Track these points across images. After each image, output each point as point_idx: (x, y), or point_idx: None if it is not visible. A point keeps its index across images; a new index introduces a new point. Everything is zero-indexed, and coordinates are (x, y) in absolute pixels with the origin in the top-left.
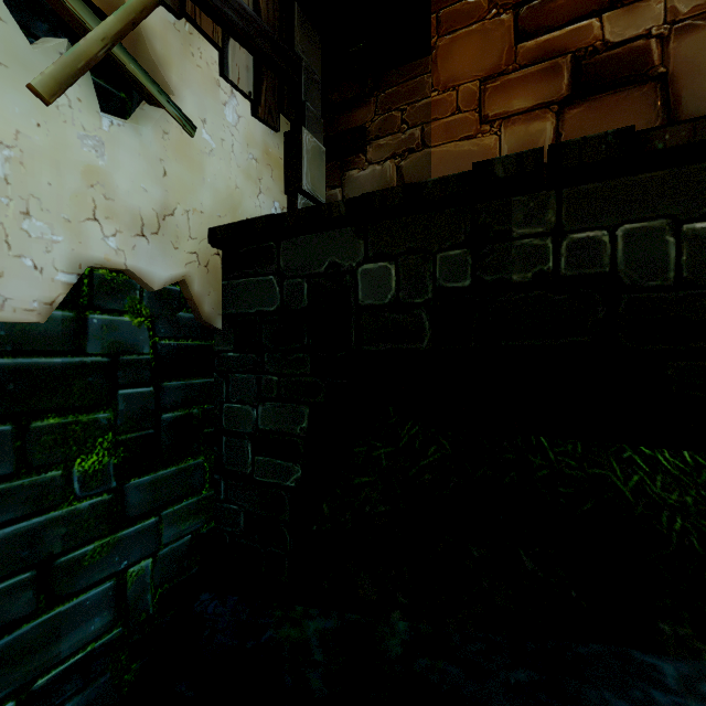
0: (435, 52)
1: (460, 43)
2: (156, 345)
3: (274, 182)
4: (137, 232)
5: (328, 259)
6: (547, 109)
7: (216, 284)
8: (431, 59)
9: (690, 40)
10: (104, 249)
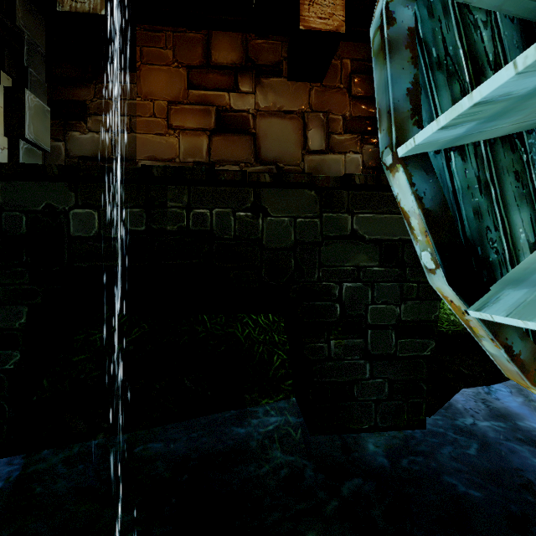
0: (139, 72)
1: (156, 74)
2: None
3: None
4: None
5: (45, 202)
6: (204, 132)
7: None
8: (137, 75)
9: (264, 121)
10: None
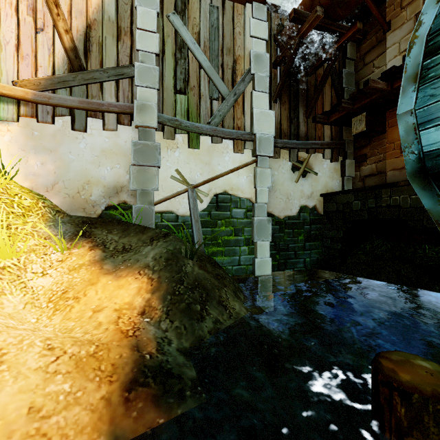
0: (387, 132)
1: (395, 130)
2: (310, 218)
3: (337, 175)
4: (307, 198)
5: (346, 200)
6: None
7: (322, 205)
8: (386, 134)
9: None
10: (303, 202)
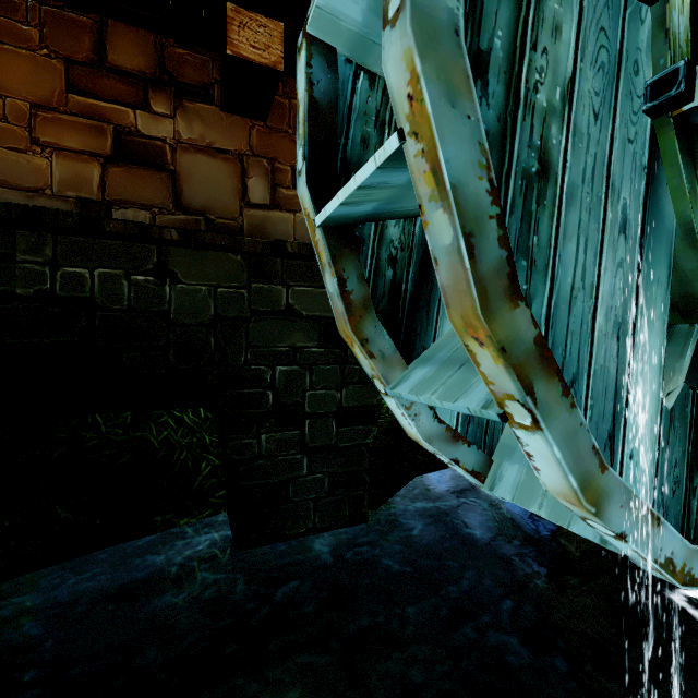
0: None
1: (8, 58)
2: None
3: None
4: None
5: None
6: (95, 158)
7: None
8: None
9: (188, 157)
10: None
